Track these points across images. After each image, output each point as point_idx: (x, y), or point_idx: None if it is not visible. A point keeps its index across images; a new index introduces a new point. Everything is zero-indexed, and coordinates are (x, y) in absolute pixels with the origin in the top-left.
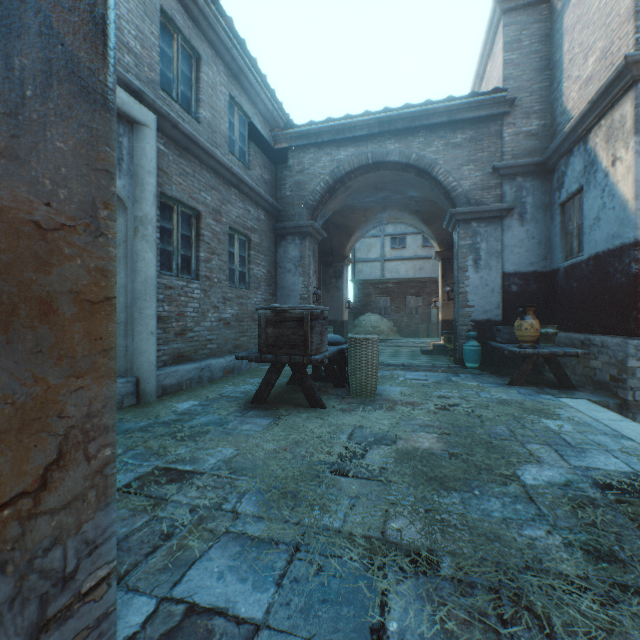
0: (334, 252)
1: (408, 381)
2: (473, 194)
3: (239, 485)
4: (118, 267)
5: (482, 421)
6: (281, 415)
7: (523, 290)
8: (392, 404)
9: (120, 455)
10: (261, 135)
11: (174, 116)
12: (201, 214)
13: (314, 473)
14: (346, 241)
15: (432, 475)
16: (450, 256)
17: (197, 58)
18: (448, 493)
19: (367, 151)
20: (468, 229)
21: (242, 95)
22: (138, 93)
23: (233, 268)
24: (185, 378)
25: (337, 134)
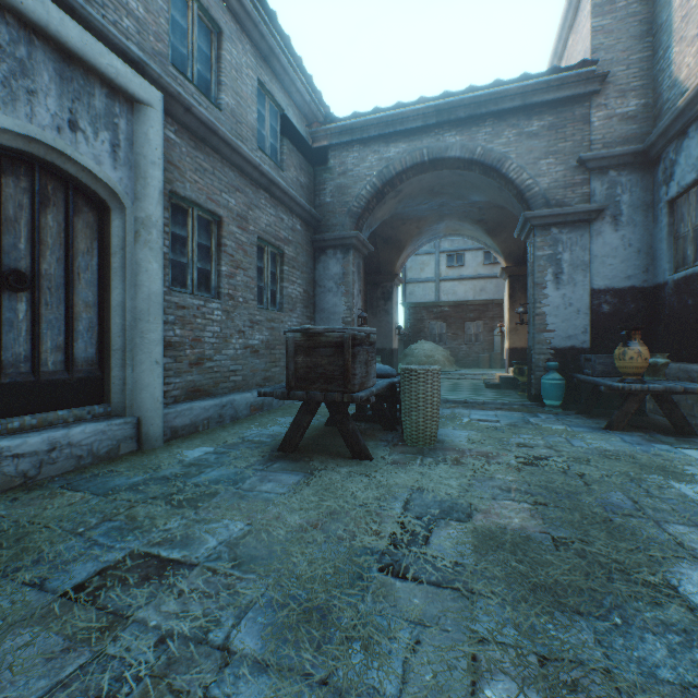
0: (382, 270)
1: (475, 423)
2: (553, 193)
3: (241, 591)
4: (114, 280)
5: (587, 483)
6: (314, 469)
7: (617, 310)
8: (459, 455)
9: (89, 529)
10: (296, 131)
11: (186, 96)
12: (223, 220)
13: (355, 570)
14: (396, 257)
15: (536, 581)
16: (519, 273)
17: (218, 33)
18: (570, 621)
19: (422, 146)
20: (547, 236)
21: (273, 82)
22: (139, 64)
23: (263, 286)
24: (201, 417)
25: (386, 127)
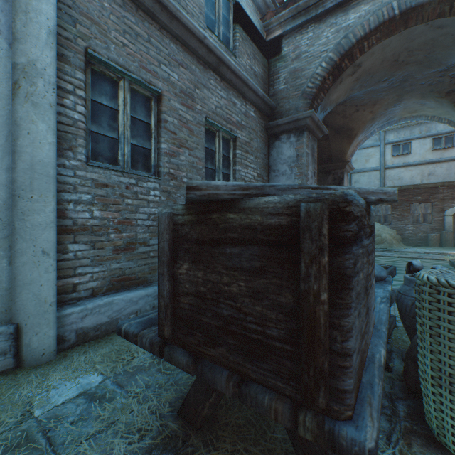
0: (333, 159)
1: None
2: None
3: None
4: None
5: None
6: None
7: None
8: None
9: None
10: (250, 21)
11: None
12: (162, 94)
13: None
14: (347, 145)
15: None
16: None
17: None
18: None
19: None
20: None
21: None
22: None
23: (213, 168)
24: (126, 311)
25: None
